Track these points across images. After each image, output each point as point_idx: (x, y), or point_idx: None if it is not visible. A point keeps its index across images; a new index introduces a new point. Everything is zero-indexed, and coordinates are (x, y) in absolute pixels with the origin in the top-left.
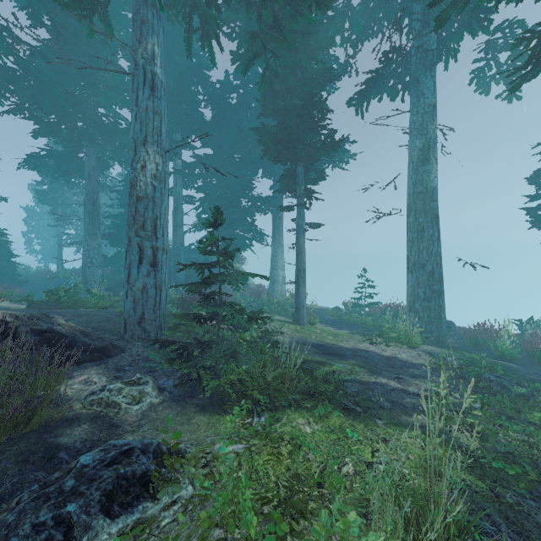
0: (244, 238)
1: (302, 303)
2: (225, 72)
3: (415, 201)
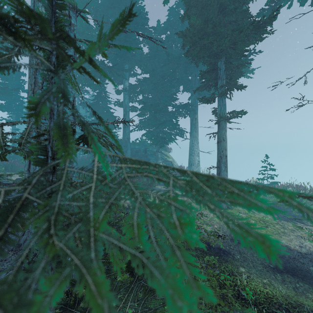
0: (170, 134)
1: None
2: (157, 21)
3: None
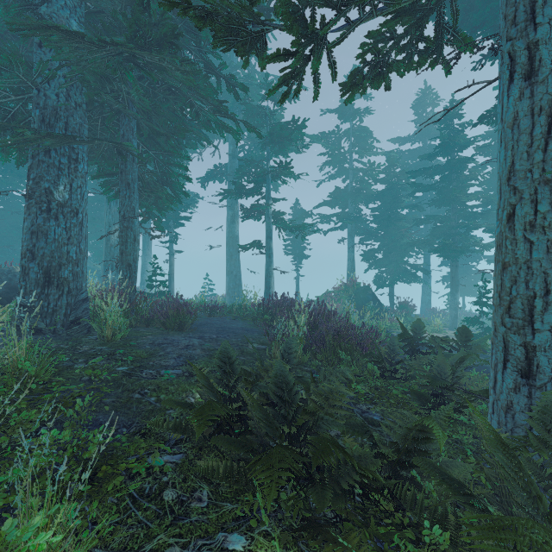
0: None
1: (172, 290)
2: None
3: (229, 241)
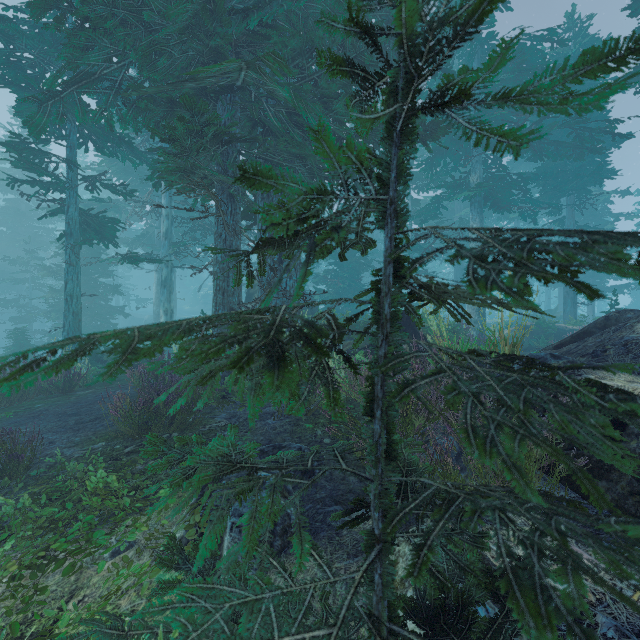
0: None
1: None
2: None
3: None
